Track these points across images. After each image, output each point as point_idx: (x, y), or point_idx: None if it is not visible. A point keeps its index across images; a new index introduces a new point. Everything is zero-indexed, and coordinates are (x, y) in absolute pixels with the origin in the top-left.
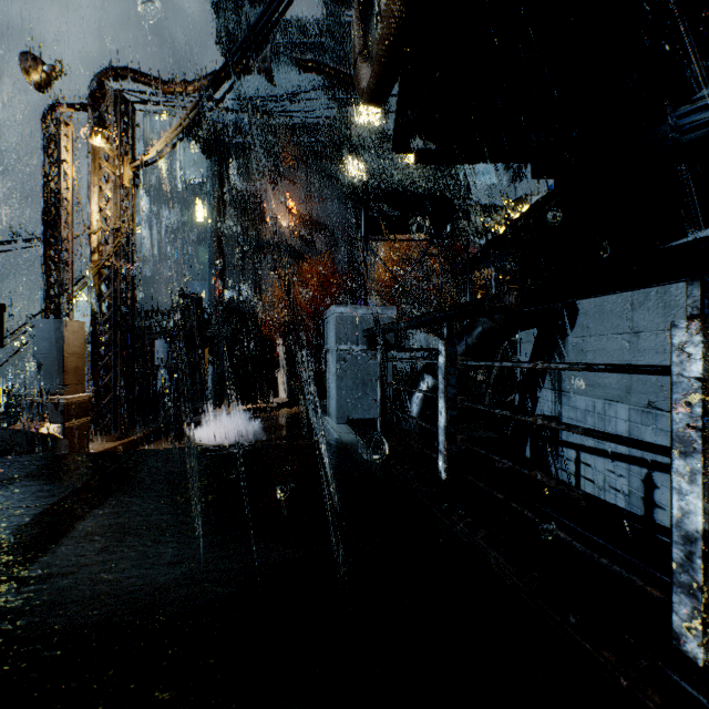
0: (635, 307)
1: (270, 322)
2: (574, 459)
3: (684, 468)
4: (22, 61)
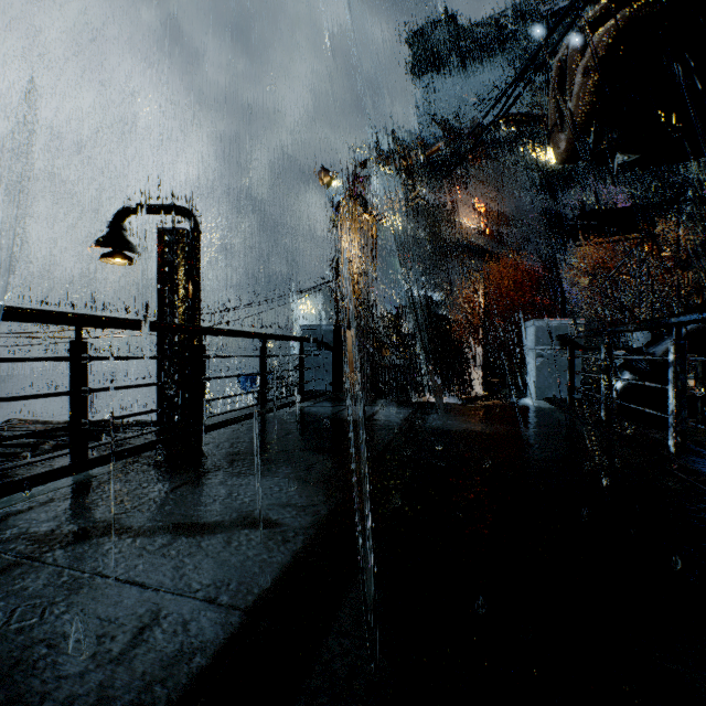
0: None
1: (461, 322)
2: None
3: (670, 390)
4: (319, 174)
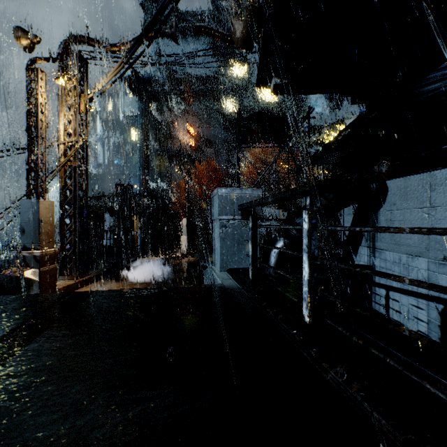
0: (433, 189)
1: (177, 203)
2: (384, 295)
3: None
4: (15, 32)
